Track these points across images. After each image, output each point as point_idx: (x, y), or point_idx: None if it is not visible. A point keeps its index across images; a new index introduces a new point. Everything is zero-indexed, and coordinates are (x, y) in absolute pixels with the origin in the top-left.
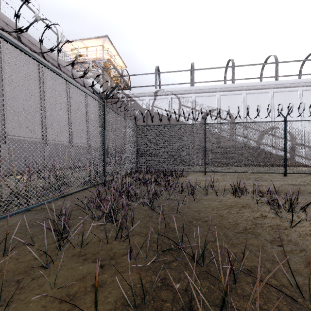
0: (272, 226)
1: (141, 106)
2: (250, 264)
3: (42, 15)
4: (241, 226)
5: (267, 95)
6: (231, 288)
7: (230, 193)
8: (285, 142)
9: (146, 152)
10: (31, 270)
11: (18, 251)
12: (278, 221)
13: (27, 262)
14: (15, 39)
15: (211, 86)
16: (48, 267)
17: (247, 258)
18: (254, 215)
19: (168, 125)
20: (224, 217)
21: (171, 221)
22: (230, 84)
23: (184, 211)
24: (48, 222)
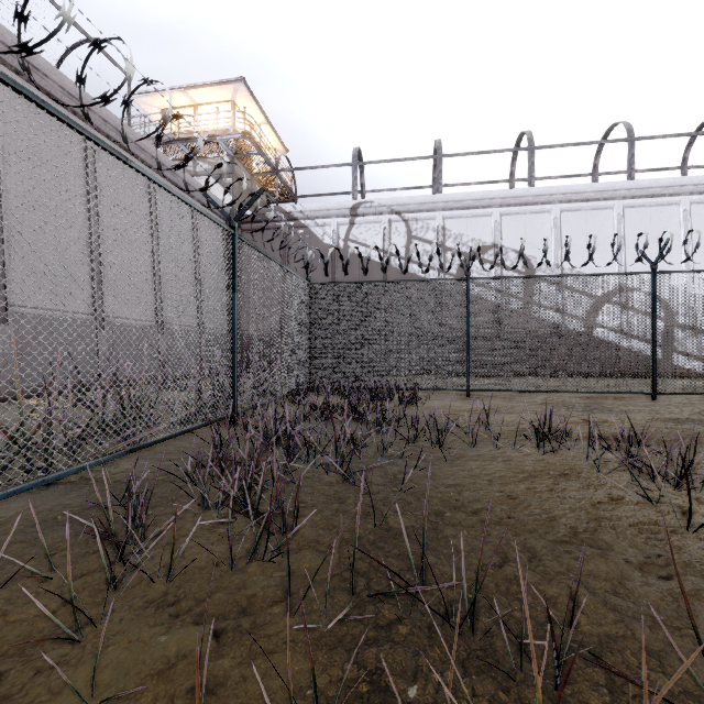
0: (640, 526)
1: (321, 240)
2: (596, 630)
3: (95, 35)
4: (562, 524)
5: (609, 215)
6: (551, 700)
7: (528, 440)
8: (653, 321)
9: (332, 345)
10: (36, 646)
11: (10, 593)
12: (652, 512)
13: (30, 622)
14: (30, 83)
15: (481, 194)
16: (80, 636)
17: (586, 613)
18: (593, 495)
19: (383, 283)
20: (520, 501)
21: (392, 513)
22: (523, 190)
23: (423, 485)
24: (94, 515)
